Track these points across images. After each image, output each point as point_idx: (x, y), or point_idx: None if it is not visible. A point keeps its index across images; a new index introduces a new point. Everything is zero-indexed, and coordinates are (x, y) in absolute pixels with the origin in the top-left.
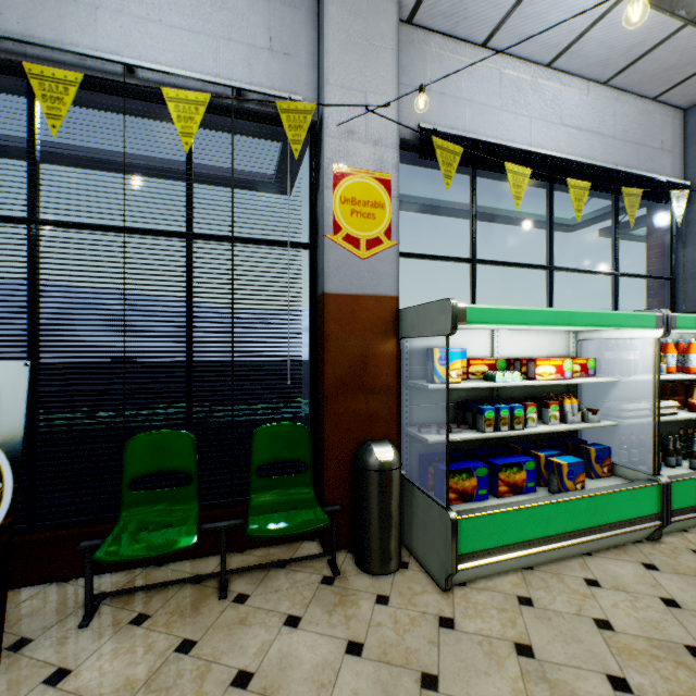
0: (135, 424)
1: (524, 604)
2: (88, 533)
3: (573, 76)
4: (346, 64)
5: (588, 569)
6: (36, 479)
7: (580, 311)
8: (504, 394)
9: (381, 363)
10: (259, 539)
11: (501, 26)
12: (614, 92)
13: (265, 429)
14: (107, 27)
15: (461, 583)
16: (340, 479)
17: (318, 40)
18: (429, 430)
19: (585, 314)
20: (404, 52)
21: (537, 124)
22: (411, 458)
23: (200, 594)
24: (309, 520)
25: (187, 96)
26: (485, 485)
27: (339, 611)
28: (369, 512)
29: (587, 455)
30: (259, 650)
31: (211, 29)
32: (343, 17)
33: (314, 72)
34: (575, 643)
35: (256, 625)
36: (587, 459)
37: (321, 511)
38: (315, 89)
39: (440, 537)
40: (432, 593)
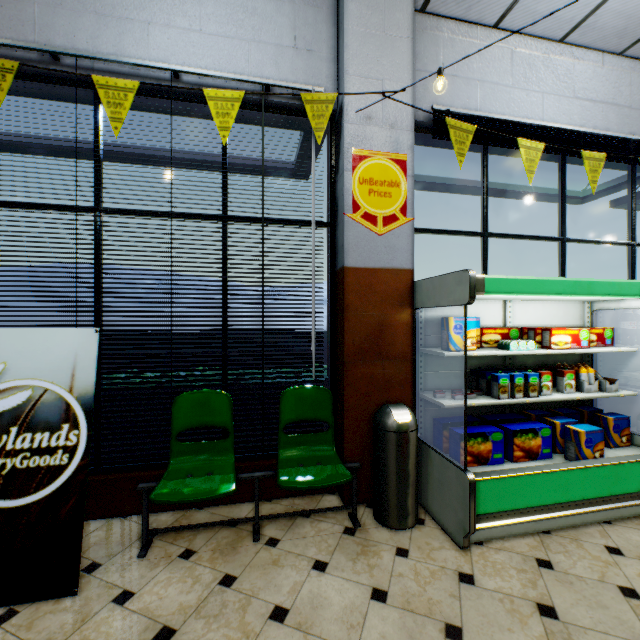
0: (178, 384)
1: (544, 566)
2: (142, 477)
3: (587, 49)
4: (364, 55)
5: (609, 537)
6: (101, 428)
7: (599, 281)
8: (516, 362)
9: (396, 332)
10: (285, 490)
11: (514, 6)
12: (631, 62)
13: (292, 390)
14: (157, 40)
15: (478, 542)
16: (359, 438)
17: (337, 35)
18: (443, 395)
19: (605, 284)
20: (417, 40)
21: (549, 99)
22: (425, 421)
23: (236, 535)
24: (333, 474)
25: (224, 94)
26: (500, 449)
27: (362, 560)
28: (387, 470)
29: (605, 424)
30: (292, 590)
31: (243, 34)
32: (361, 12)
33: (334, 65)
34: (600, 608)
35: (287, 567)
36: (605, 428)
37: (343, 467)
38: (335, 80)
39: (458, 497)
40: (449, 549)
